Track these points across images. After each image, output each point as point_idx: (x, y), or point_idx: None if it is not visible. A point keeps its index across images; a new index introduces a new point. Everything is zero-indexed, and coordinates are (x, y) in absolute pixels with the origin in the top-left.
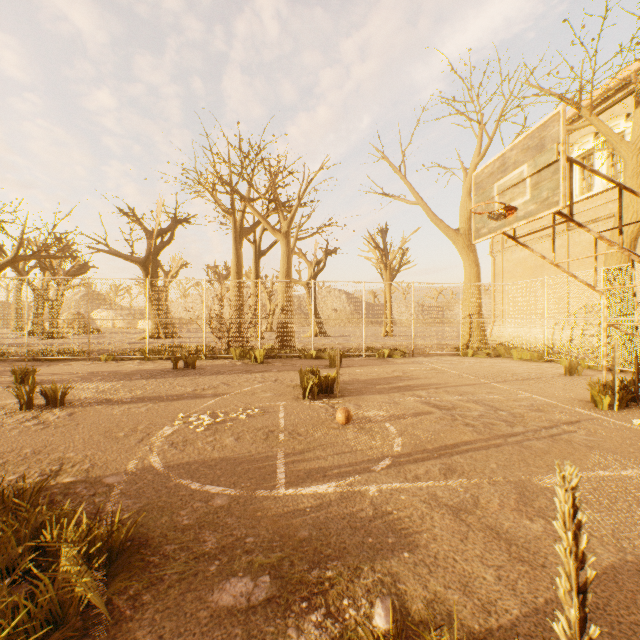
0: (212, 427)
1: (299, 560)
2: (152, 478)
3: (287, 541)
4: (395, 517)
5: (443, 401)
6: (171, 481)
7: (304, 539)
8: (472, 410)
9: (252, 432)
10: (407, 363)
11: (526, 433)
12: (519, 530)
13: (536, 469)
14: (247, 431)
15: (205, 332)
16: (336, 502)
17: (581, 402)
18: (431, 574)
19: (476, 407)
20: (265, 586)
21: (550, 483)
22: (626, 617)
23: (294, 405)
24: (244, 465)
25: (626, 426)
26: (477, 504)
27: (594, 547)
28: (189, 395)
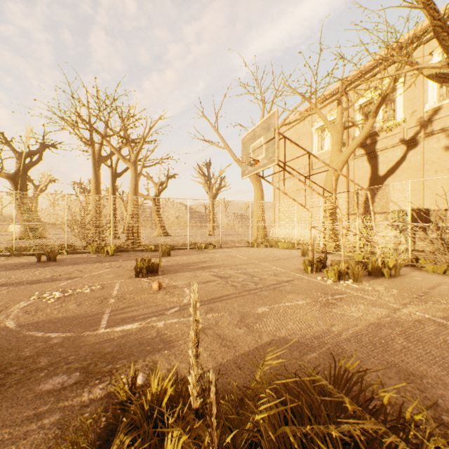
0: (61, 299)
1: (101, 363)
2: (6, 333)
3: (97, 355)
4: (168, 335)
5: (226, 274)
6: (21, 334)
7: (108, 352)
8: (240, 278)
9: (91, 300)
10: (215, 252)
11: (262, 288)
12: (232, 333)
13: (257, 305)
14: (88, 299)
15: (66, 233)
16: (135, 332)
17: (300, 270)
18: (176, 358)
19: (243, 276)
20: (75, 377)
21: (260, 311)
22: (259, 361)
23: (128, 281)
24: (79, 319)
25: (314, 281)
26: (217, 324)
27: (263, 336)
28: (47, 280)
